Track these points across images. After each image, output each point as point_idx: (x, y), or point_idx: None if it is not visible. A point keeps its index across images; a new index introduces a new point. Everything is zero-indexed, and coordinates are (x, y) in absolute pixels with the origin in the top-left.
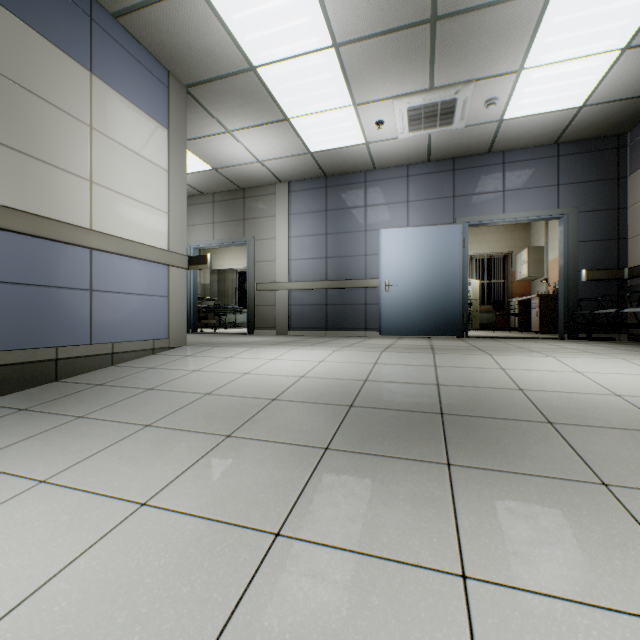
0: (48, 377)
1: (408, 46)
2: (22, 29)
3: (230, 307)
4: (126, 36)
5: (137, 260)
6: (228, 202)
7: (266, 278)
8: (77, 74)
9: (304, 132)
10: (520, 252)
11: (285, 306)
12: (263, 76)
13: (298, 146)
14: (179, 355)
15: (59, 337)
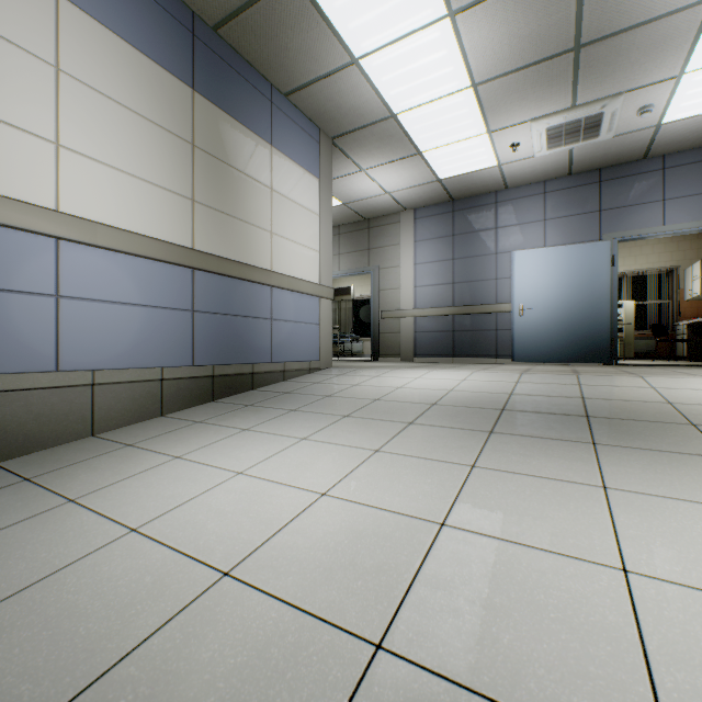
0: (248, 386)
1: (549, 74)
2: (234, 125)
3: (348, 336)
4: (292, 108)
5: (299, 294)
6: (353, 233)
7: (390, 306)
8: (263, 149)
9: (435, 162)
10: (690, 266)
11: (410, 333)
12: (401, 120)
13: (427, 175)
14: (332, 374)
15: (253, 356)
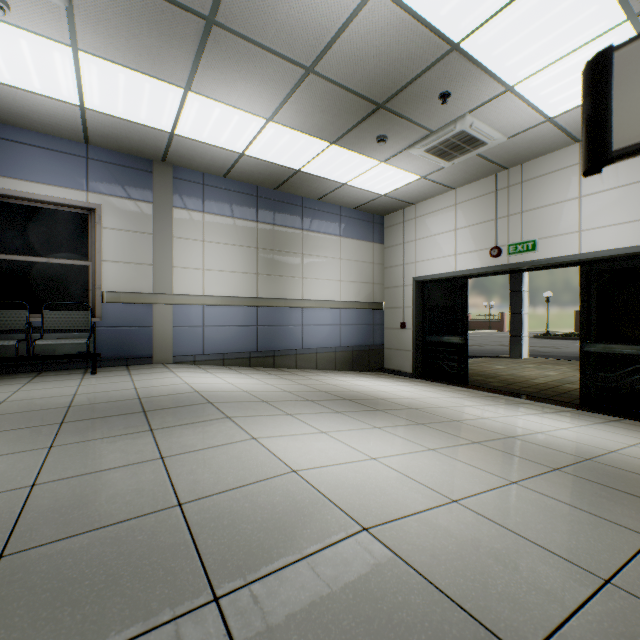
0: None
1: None
2: None
3: None
4: None
5: None
6: None
7: None
8: None
9: None
10: None
11: None
12: None
13: None
14: None
15: None
